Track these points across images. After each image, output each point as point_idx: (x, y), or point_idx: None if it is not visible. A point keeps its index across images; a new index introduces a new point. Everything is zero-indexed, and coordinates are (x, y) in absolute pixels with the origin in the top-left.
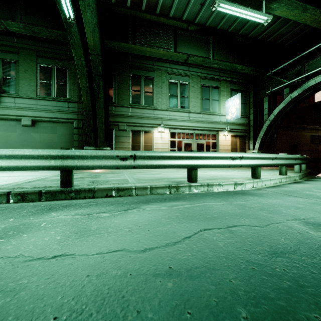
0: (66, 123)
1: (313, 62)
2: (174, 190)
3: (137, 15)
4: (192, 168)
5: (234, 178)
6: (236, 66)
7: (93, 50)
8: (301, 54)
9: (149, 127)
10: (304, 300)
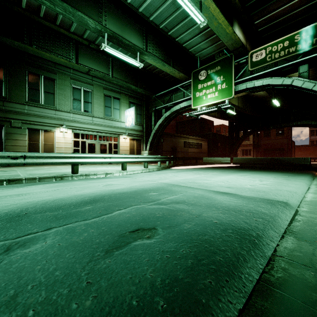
0: None
1: (176, 96)
2: (59, 179)
3: (35, 18)
4: (74, 164)
5: (111, 170)
6: (131, 86)
7: None
8: (170, 89)
9: (50, 126)
10: (70, 195)
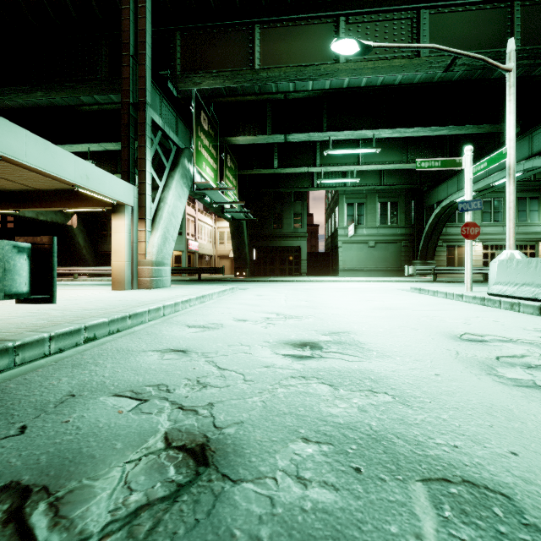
0: (396, 243)
1: None
2: None
3: None
4: None
5: None
6: None
7: (453, 207)
8: None
9: (463, 242)
10: None
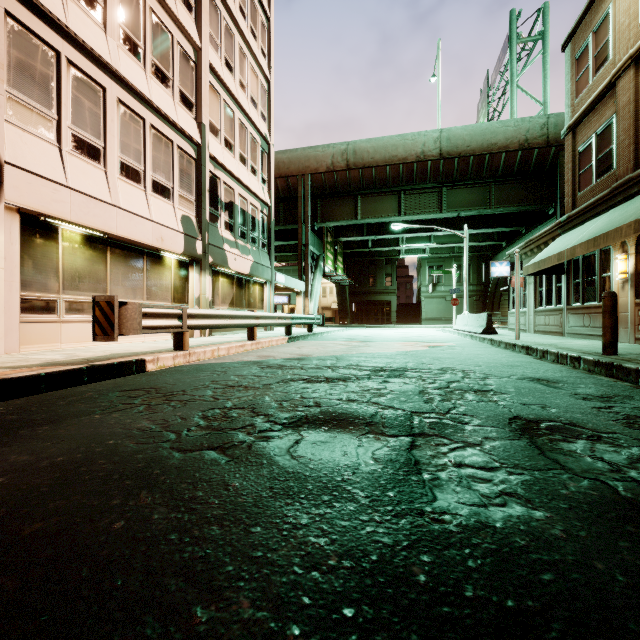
0: (469, 297)
1: None
2: None
3: None
4: None
5: None
6: None
7: None
8: None
9: None
10: None
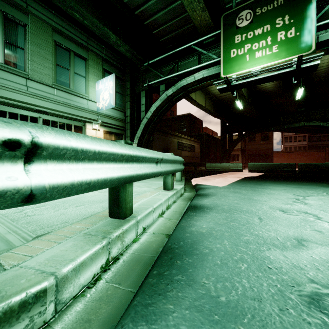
0: None
1: (184, 63)
2: None
3: None
4: None
5: (54, 226)
6: (109, 34)
7: None
8: (176, 50)
9: None
10: None
